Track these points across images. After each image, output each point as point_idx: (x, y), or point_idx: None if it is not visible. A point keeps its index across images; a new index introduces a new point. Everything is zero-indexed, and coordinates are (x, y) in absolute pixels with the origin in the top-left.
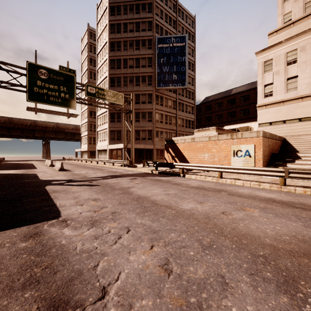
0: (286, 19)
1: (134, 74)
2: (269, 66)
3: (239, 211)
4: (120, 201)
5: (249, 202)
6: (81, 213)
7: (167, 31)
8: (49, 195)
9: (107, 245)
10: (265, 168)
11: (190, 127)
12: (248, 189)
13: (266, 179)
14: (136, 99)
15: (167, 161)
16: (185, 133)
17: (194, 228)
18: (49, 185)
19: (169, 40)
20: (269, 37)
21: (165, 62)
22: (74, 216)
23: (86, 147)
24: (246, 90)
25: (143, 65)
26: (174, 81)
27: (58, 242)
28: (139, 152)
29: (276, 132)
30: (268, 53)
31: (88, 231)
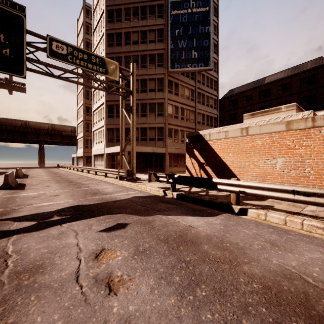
0: None
1: (140, 52)
2: None
3: None
4: None
5: None
6: None
7: None
8: None
9: None
10: None
11: (212, 125)
12: None
13: None
14: (142, 86)
15: (190, 172)
16: None
17: None
18: None
19: (187, 4)
20: None
21: (181, 34)
22: None
23: (82, 152)
24: (286, 77)
25: (151, 40)
26: (194, 61)
27: None
28: (146, 158)
29: None
30: None
31: None
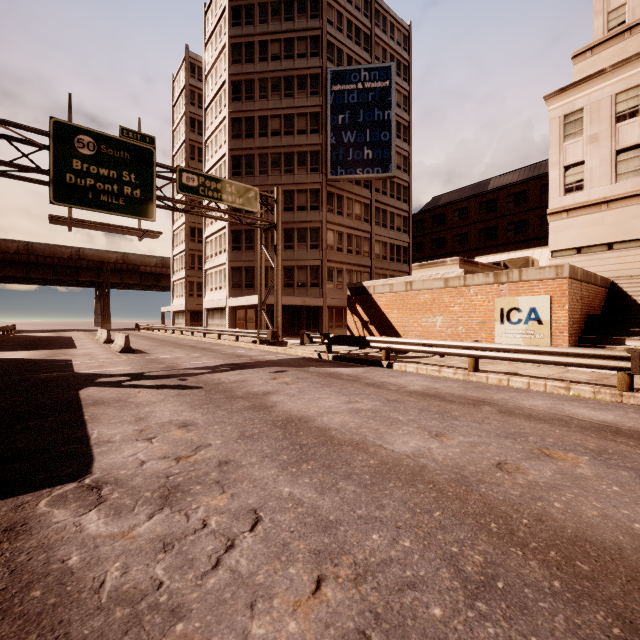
0: (613, 22)
1: (283, 149)
2: (575, 126)
3: (540, 460)
4: (244, 431)
5: (556, 436)
6: (144, 462)
7: (351, 57)
8: (82, 412)
9: (191, 573)
10: (582, 349)
11: (401, 259)
12: (544, 399)
13: (579, 374)
14: (287, 202)
15: (352, 333)
16: (389, 274)
17: (432, 514)
18: (89, 387)
19: (357, 75)
20: (576, 62)
21: (347, 122)
22: (124, 474)
23: (183, 304)
24: (520, 181)
25: (301, 130)
26: (367, 163)
27: (58, 562)
28: (292, 314)
29: (592, 270)
30: (574, 96)
31: (148, 522)
